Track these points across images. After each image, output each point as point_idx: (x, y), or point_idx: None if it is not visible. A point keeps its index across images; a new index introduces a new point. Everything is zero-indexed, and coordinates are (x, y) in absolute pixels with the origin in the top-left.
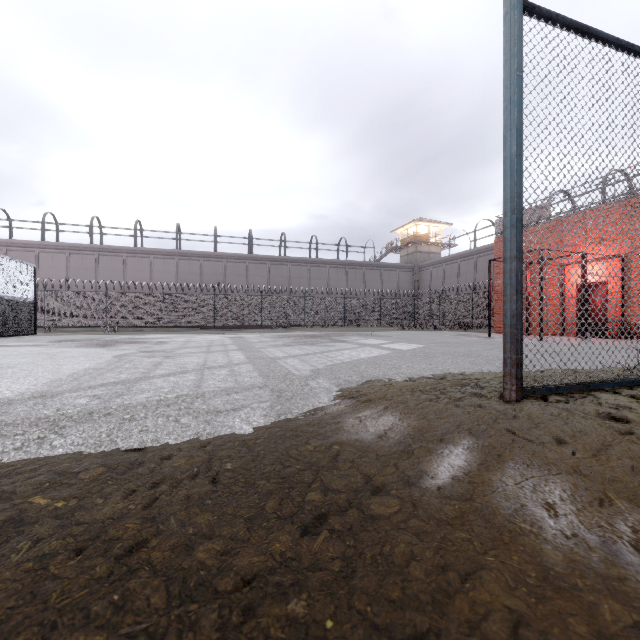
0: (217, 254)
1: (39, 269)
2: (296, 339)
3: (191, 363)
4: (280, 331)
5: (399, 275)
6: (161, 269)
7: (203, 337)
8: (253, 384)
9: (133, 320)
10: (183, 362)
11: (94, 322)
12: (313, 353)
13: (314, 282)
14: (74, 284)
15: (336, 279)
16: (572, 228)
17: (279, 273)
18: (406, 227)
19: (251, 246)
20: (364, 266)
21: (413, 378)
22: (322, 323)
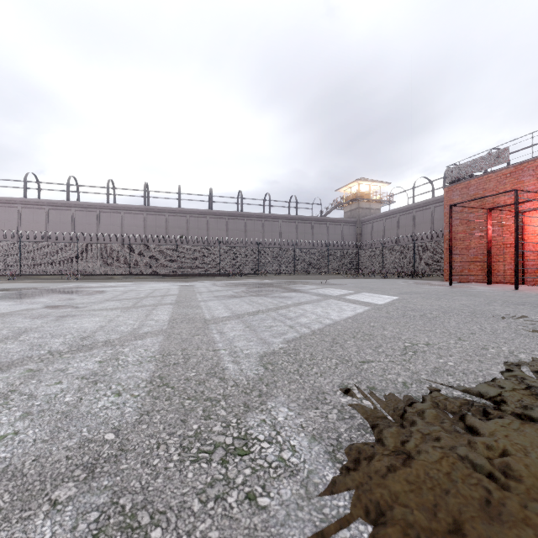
0: (181, 210)
1: (21, 223)
2: (248, 288)
3: (71, 333)
4: (235, 279)
5: (343, 229)
6: (131, 223)
7: (152, 285)
8: (90, 439)
9: (102, 268)
10: (62, 330)
11: (66, 270)
12: (265, 310)
13: (267, 235)
14: (53, 236)
15: (287, 232)
16: (534, 173)
17: (236, 227)
18: (349, 186)
19: (211, 203)
20: (312, 221)
21: (503, 400)
22: (275, 271)
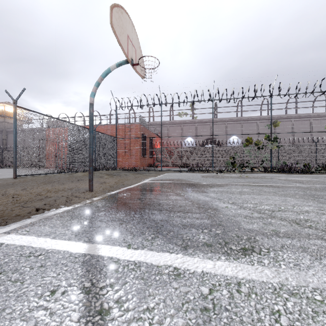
0: None
1: None
2: None
3: None
4: None
5: None
6: None
7: None
8: None
9: None
10: None
11: None
12: None
13: None
14: None
15: None
16: None
17: None
18: None
19: None
20: None
21: None
22: None
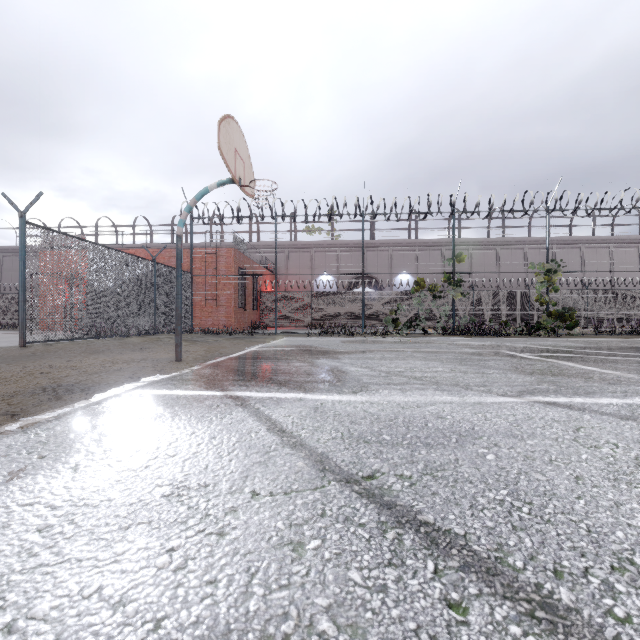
0: None
1: None
2: None
3: None
4: None
5: None
6: None
7: None
8: None
9: None
10: None
11: None
12: None
13: None
14: None
15: None
16: None
17: None
18: None
19: None
20: None
21: None
22: None
